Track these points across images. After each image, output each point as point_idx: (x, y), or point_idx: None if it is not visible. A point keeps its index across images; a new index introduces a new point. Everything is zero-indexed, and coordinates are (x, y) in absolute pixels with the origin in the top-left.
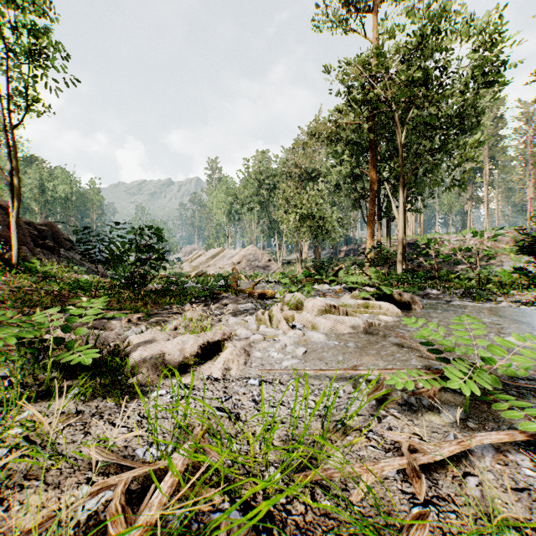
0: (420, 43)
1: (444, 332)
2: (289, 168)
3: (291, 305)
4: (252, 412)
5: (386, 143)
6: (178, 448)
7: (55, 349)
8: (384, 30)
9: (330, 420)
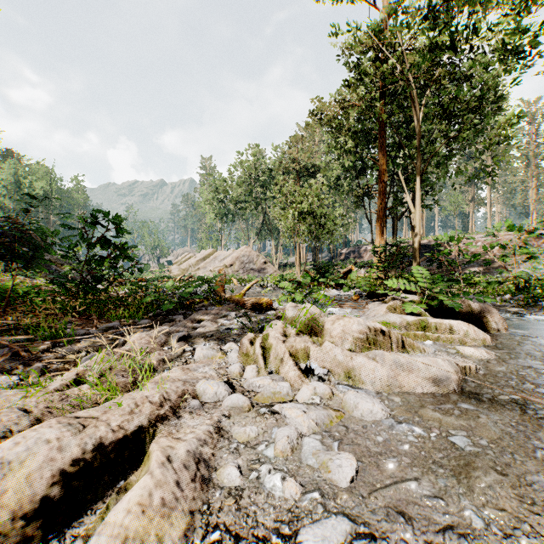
0: None
1: None
2: (286, 163)
3: (299, 325)
4: None
5: (395, 131)
6: None
7: None
8: None
9: None
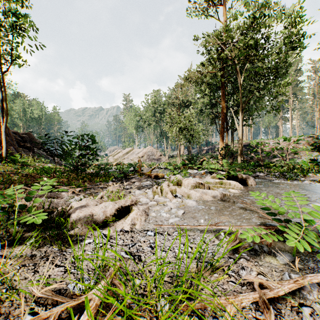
0: (252, 23)
1: (278, 201)
2: (172, 100)
3: (174, 182)
4: (149, 255)
5: (231, 84)
6: (98, 282)
7: (20, 212)
8: (231, 15)
9: (202, 261)
